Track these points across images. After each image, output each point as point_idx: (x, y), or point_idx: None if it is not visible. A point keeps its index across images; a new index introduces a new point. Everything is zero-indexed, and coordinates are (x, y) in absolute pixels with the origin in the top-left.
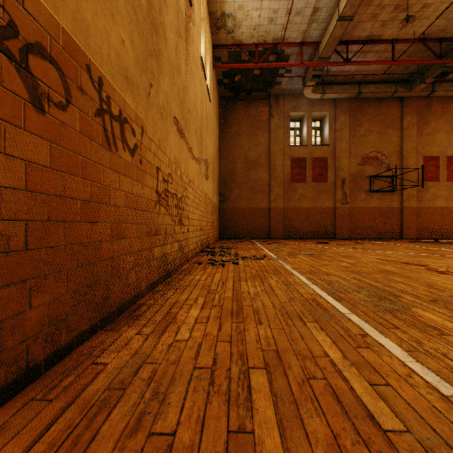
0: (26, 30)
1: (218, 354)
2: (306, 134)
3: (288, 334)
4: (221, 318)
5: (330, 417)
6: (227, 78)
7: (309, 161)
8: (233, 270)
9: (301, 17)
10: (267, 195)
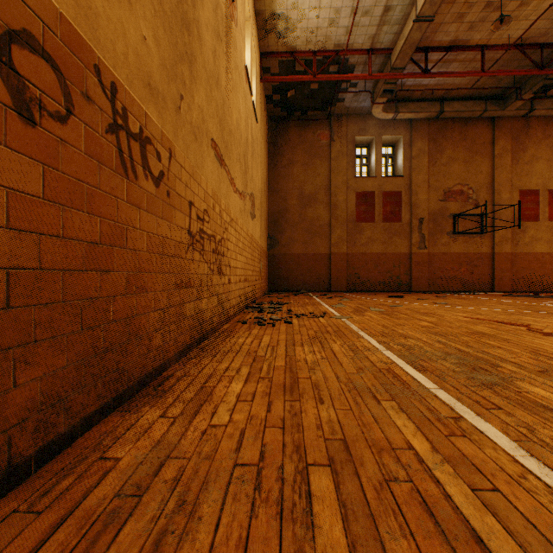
0: (8, 12)
1: (266, 445)
2: (375, 163)
3: (358, 417)
4: (271, 395)
5: (421, 539)
6: (278, 94)
7: (379, 196)
8: (285, 331)
9: (370, 17)
10: (327, 237)
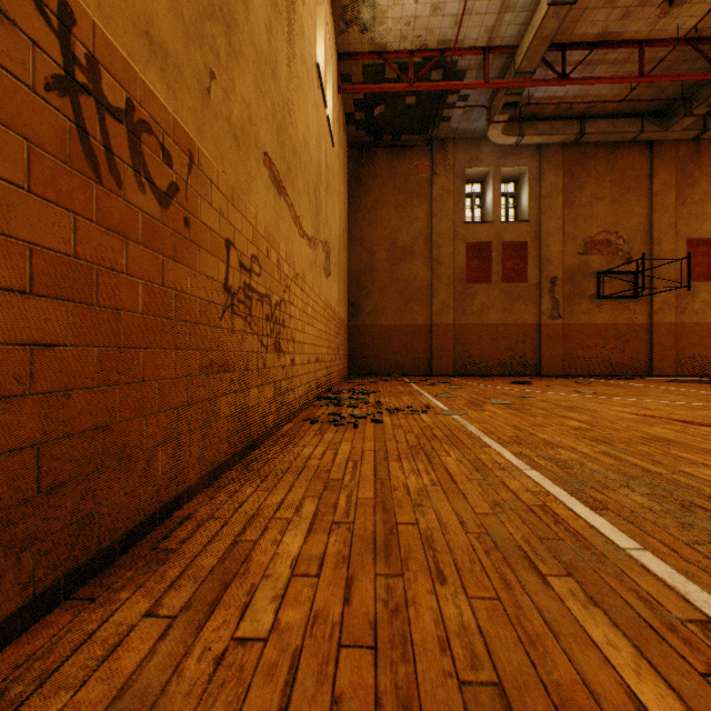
0: None
1: (342, 700)
2: (492, 204)
3: (515, 618)
4: (352, 562)
5: None
6: (362, 112)
7: (497, 248)
8: (373, 434)
9: (487, 2)
10: (428, 303)
